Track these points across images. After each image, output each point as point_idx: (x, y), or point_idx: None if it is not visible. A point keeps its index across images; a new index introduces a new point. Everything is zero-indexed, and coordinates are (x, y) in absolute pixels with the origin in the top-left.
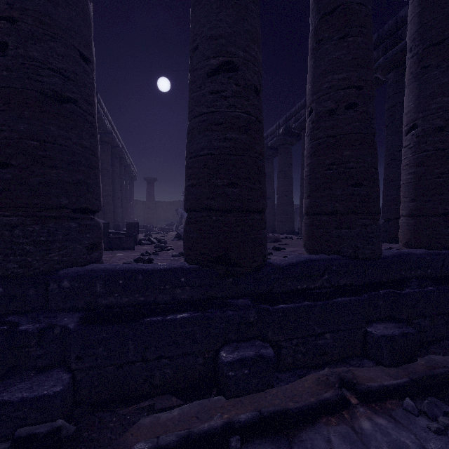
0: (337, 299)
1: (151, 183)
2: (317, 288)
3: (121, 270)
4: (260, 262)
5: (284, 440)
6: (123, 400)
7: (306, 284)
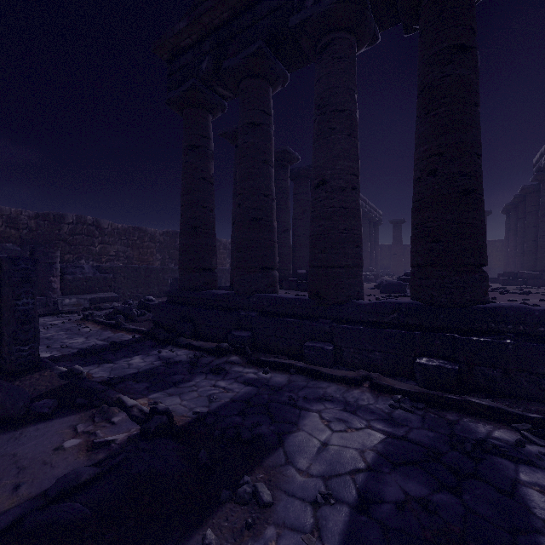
0: (386, 330)
1: (397, 226)
2: (387, 323)
3: (274, 296)
4: (342, 299)
5: (312, 379)
6: (269, 352)
7: (376, 318)
